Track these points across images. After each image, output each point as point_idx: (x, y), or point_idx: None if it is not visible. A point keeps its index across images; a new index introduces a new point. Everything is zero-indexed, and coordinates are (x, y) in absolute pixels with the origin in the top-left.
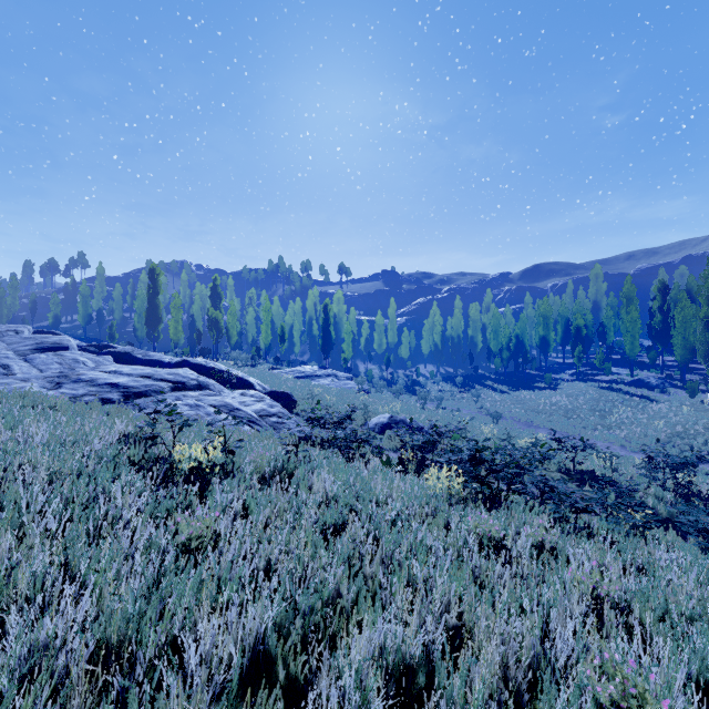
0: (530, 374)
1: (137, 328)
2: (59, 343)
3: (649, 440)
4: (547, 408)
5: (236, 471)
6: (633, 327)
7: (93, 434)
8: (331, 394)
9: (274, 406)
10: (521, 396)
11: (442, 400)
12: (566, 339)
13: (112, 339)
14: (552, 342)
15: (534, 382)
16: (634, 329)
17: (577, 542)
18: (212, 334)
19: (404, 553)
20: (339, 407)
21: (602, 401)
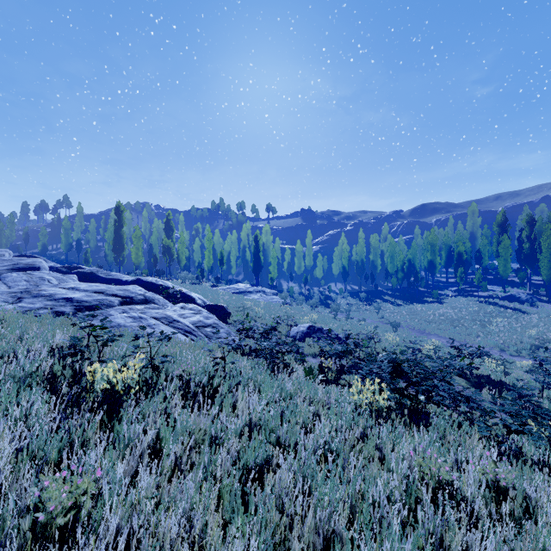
0: (419, 291)
1: (108, 254)
2: (32, 264)
3: (525, 345)
4: (436, 318)
5: (155, 391)
6: (505, 252)
7: (21, 349)
8: (260, 307)
9: (209, 317)
10: (414, 308)
11: (350, 311)
12: (449, 262)
13: (87, 263)
14: (438, 265)
15: (423, 297)
16: (506, 254)
17: (529, 477)
18: (165, 258)
19: (345, 521)
20: (266, 317)
21: (481, 313)
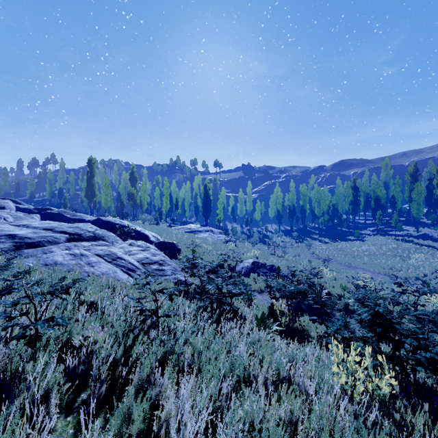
0: (342, 231)
1: (84, 200)
2: None
3: None
4: (360, 254)
5: None
6: (418, 197)
7: None
8: (208, 244)
9: (156, 254)
10: (339, 245)
11: (285, 248)
12: (367, 207)
13: (65, 207)
14: (358, 209)
15: (346, 236)
16: (419, 199)
17: None
18: (130, 203)
19: None
20: (213, 253)
21: (400, 249)
